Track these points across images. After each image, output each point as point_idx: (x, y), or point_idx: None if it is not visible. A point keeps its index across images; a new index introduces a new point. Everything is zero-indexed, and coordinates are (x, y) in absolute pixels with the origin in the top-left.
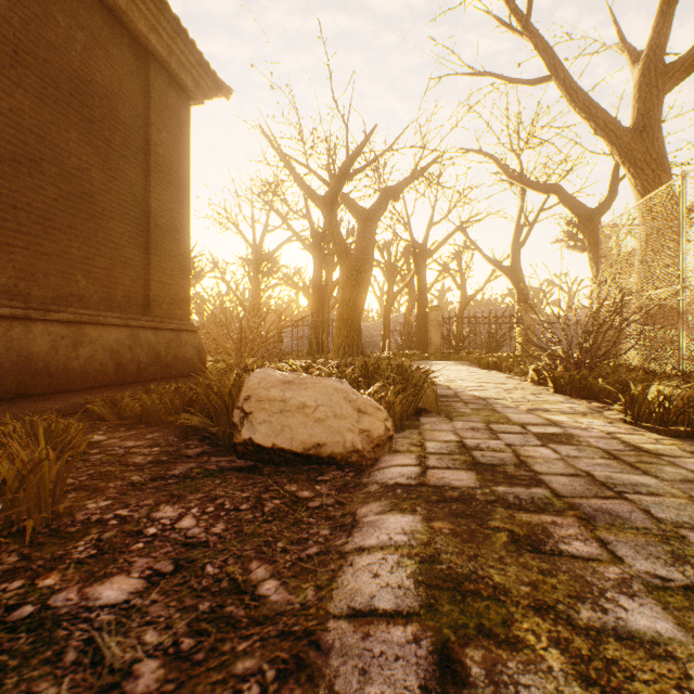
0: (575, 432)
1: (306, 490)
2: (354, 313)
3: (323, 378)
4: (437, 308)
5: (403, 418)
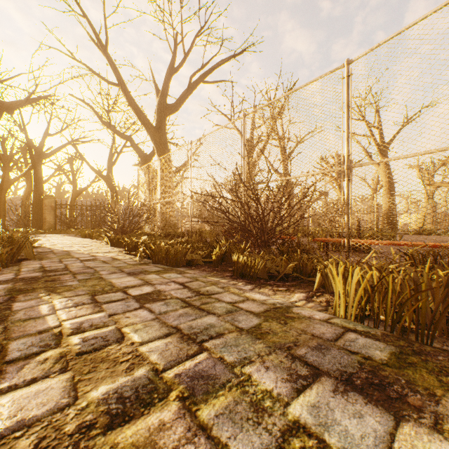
0: (99, 257)
1: None
2: None
3: None
4: (51, 197)
5: (9, 261)
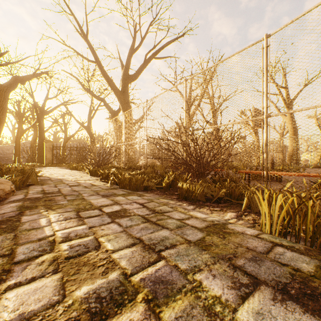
0: (82, 184)
1: None
2: None
3: None
4: (50, 141)
5: (21, 185)
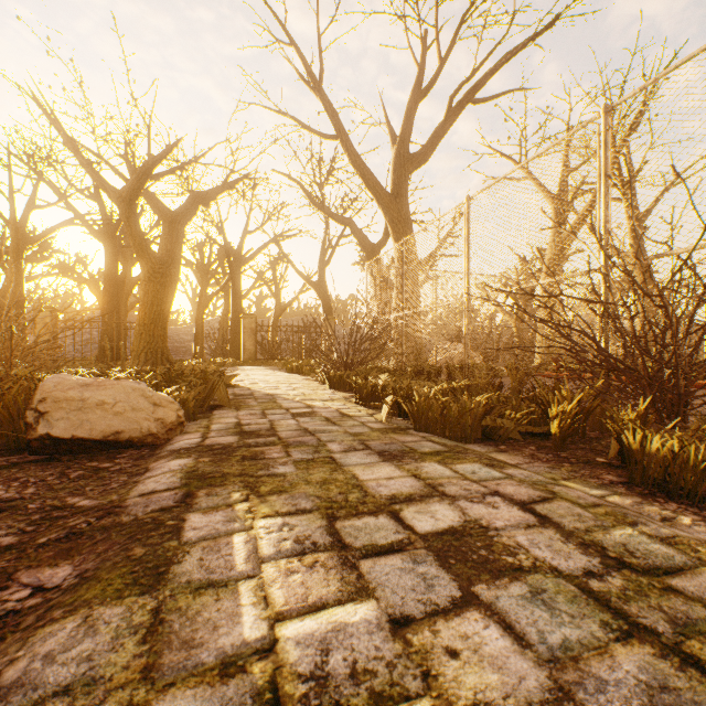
0: (318, 410)
1: (107, 463)
2: (158, 318)
3: (122, 381)
4: (251, 316)
5: (197, 410)
